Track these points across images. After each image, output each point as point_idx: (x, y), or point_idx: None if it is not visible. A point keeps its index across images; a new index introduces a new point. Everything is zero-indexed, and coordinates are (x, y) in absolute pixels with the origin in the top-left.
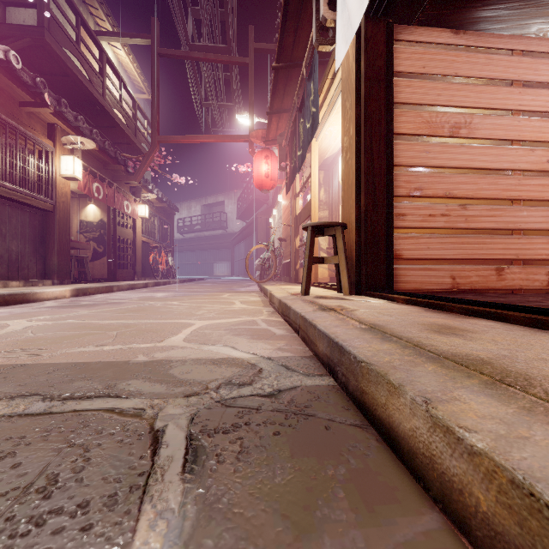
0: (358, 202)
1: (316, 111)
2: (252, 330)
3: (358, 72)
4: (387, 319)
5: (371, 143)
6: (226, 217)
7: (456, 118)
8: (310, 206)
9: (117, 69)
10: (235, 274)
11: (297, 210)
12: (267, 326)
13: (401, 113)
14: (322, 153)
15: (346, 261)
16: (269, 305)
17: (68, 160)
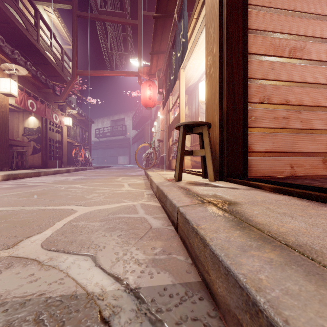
0: (221, 105)
1: (186, 40)
2: (128, 221)
3: (220, 1)
4: (299, 227)
5: (232, 58)
6: (125, 128)
7: (294, 43)
8: (179, 116)
9: (51, 27)
10: (131, 163)
11: (170, 120)
12: (144, 214)
13: (253, 37)
14: (187, 82)
15: (211, 153)
16: (150, 188)
17: (5, 81)
